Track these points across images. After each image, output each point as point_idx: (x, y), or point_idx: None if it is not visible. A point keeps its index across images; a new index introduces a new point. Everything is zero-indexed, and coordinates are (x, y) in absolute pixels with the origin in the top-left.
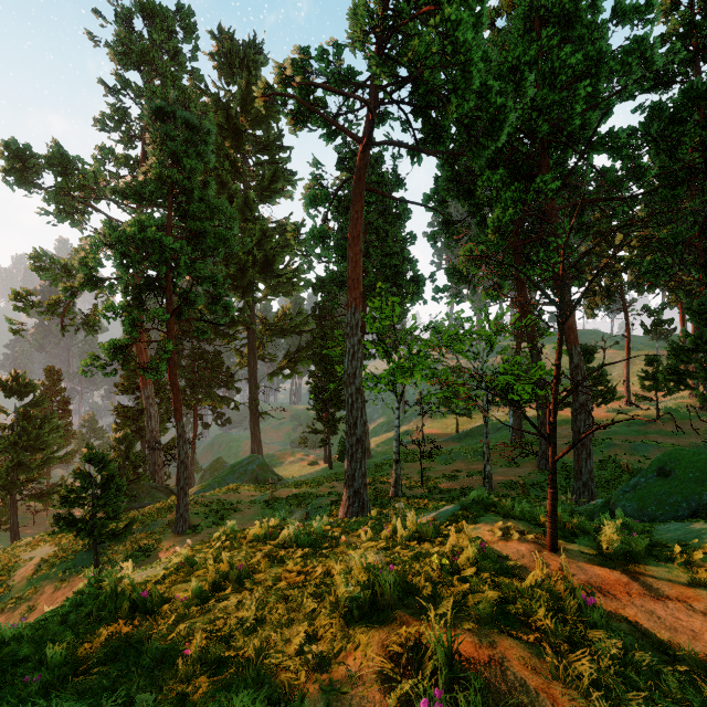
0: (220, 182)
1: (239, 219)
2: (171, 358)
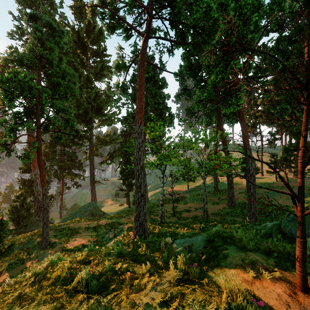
0: (74, 68)
1: (84, 87)
2: (39, 151)
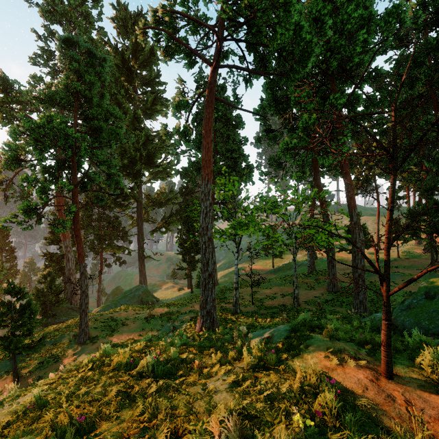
0: (117, 103)
1: (130, 128)
2: (75, 217)
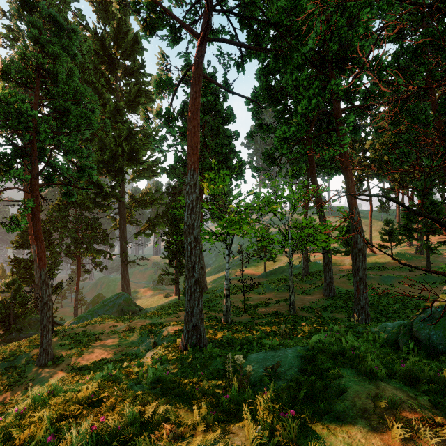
0: (96, 93)
1: (111, 121)
2: (35, 215)
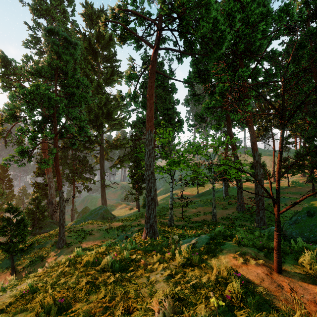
0: (86, 75)
1: (95, 93)
2: (56, 157)
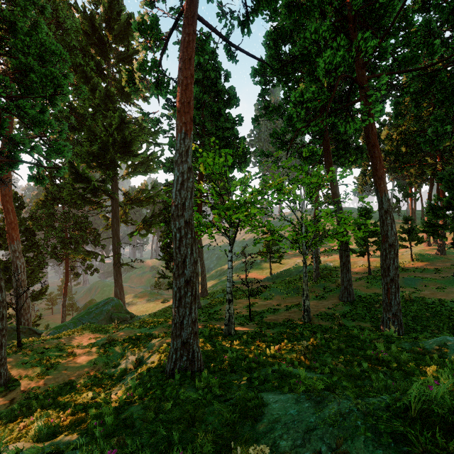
0: (85, 77)
1: (102, 109)
2: None
